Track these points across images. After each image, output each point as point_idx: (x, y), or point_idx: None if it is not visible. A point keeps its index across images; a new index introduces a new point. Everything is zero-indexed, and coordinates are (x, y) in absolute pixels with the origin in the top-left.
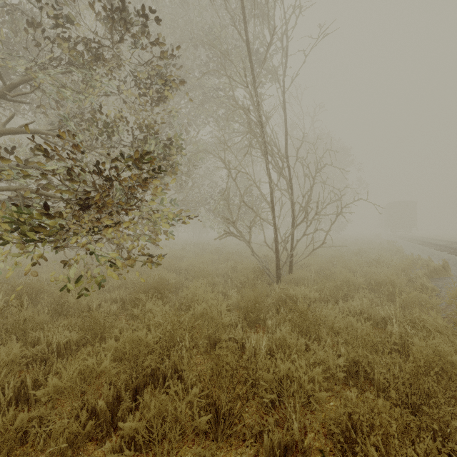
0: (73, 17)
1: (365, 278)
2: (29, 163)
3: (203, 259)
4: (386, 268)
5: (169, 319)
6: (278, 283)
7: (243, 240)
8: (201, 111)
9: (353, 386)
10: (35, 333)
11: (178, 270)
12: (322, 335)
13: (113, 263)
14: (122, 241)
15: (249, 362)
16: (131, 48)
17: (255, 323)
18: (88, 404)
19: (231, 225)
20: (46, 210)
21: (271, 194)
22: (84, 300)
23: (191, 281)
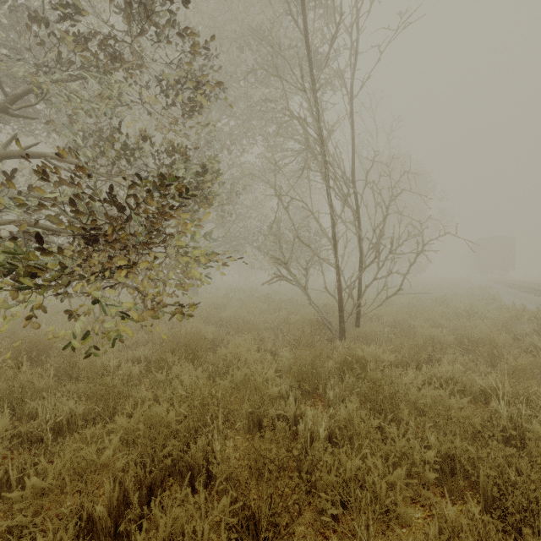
0: (80, 4)
1: (455, 335)
2: (33, 191)
3: (248, 308)
4: (481, 321)
5: (198, 391)
6: (341, 339)
7: (298, 285)
8: (247, 128)
9: (448, 489)
10: (33, 402)
11: (218, 322)
12: (402, 415)
13: (128, 315)
14: (142, 287)
15: (303, 452)
16: (154, 44)
17: (313, 392)
18: (84, 510)
19: (283, 266)
20: (42, 248)
21: (333, 228)
22: (98, 361)
23: (233, 336)
